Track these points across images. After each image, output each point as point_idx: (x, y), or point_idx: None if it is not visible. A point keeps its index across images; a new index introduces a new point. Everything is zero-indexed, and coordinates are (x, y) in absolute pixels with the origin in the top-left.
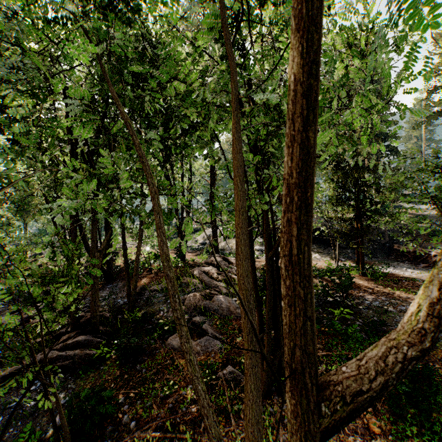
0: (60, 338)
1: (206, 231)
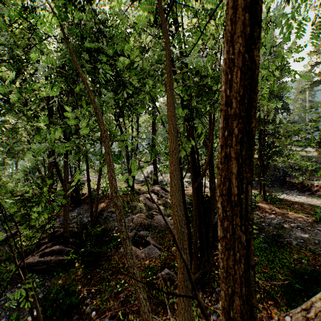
0: (40, 247)
1: (149, 167)
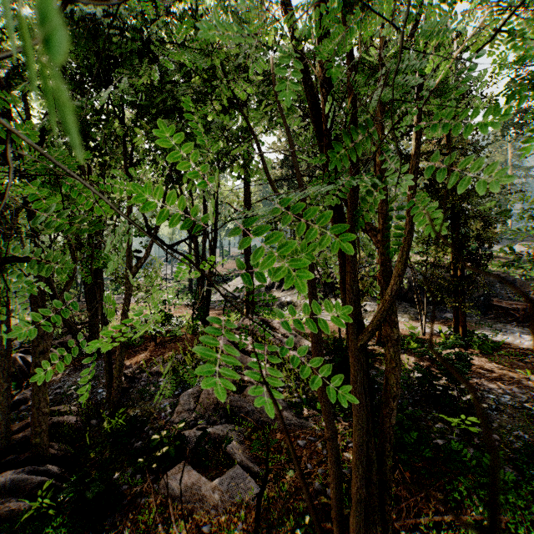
0: None
1: (239, 280)
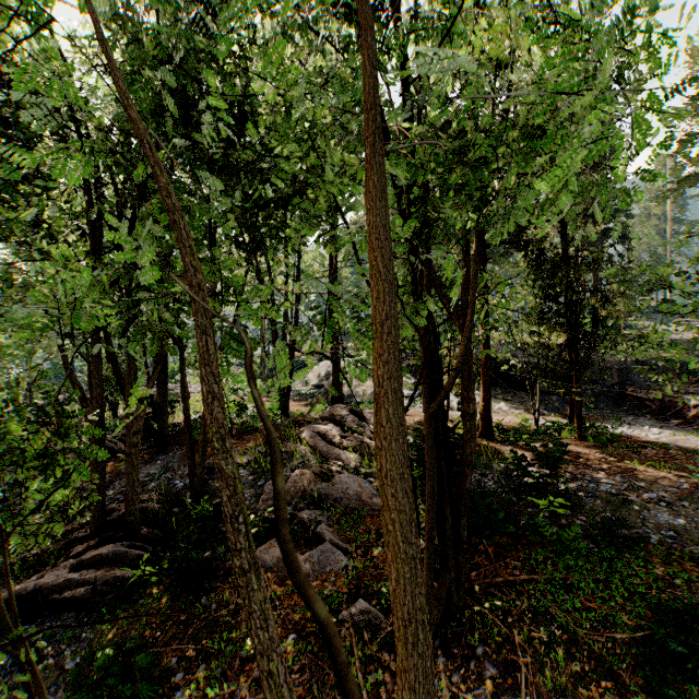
0: (73, 547)
1: (322, 365)
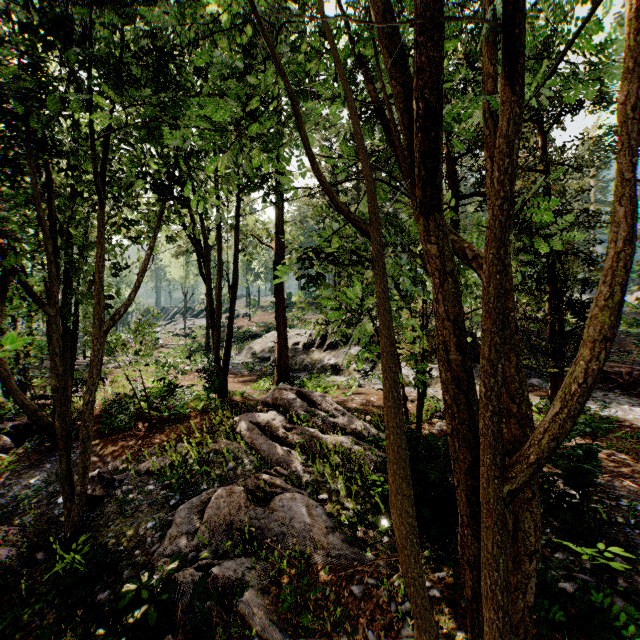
0: None
1: (270, 336)
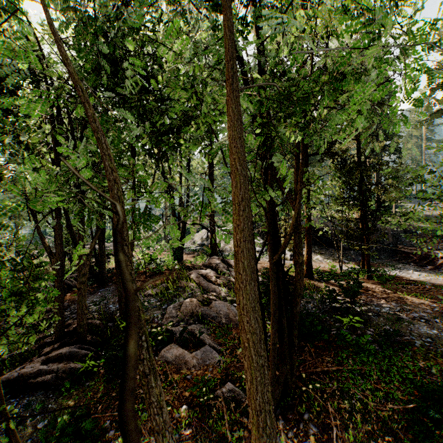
0: (44, 348)
1: (204, 231)
